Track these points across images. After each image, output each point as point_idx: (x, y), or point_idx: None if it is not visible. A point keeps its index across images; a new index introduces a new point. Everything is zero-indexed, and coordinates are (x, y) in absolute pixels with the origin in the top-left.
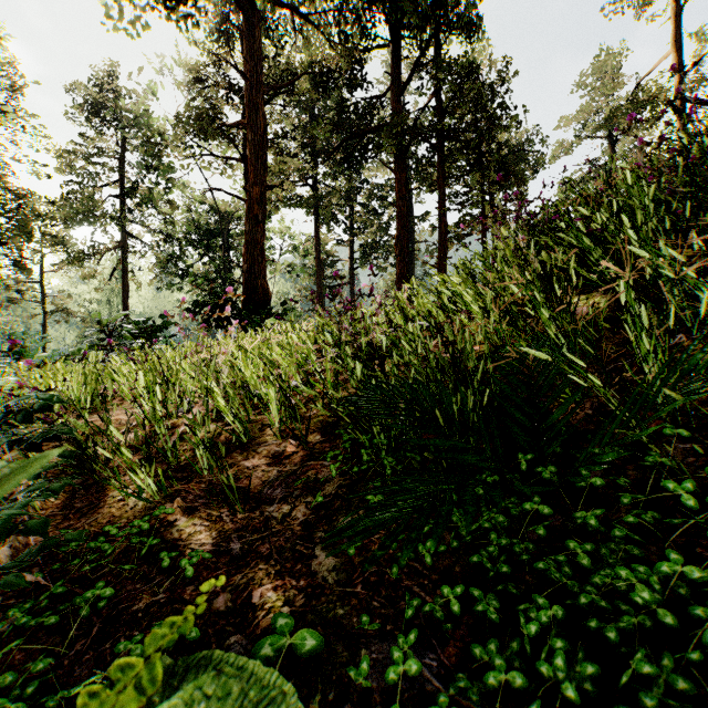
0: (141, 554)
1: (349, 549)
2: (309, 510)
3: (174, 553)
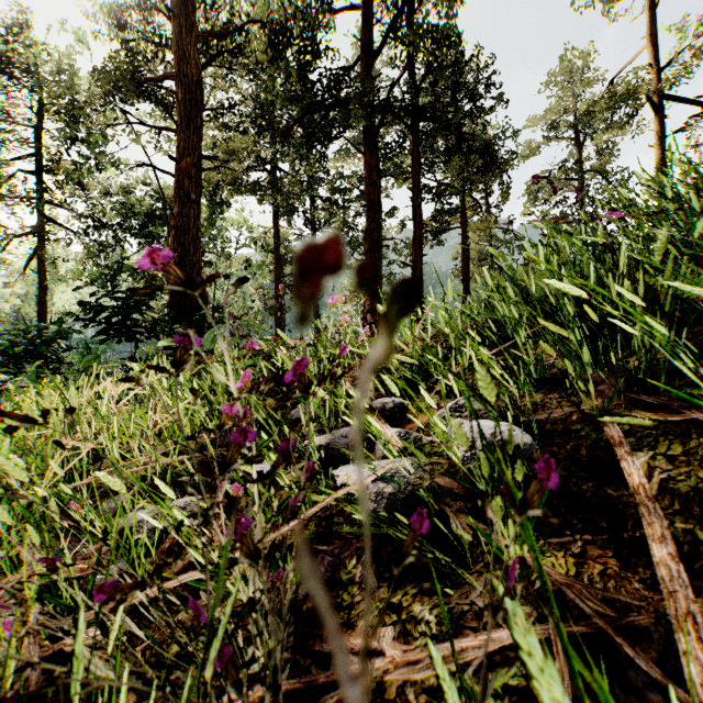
0: None
1: None
2: None
3: None
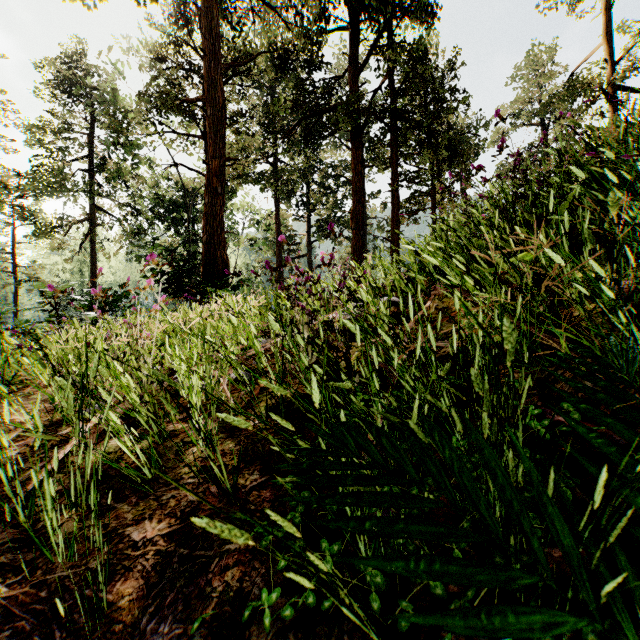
0: None
1: None
2: None
3: None
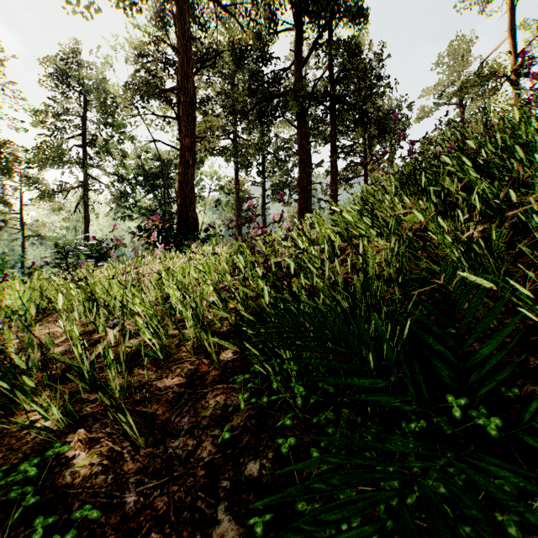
0: (13, 519)
1: (255, 524)
2: (215, 447)
3: (51, 518)
